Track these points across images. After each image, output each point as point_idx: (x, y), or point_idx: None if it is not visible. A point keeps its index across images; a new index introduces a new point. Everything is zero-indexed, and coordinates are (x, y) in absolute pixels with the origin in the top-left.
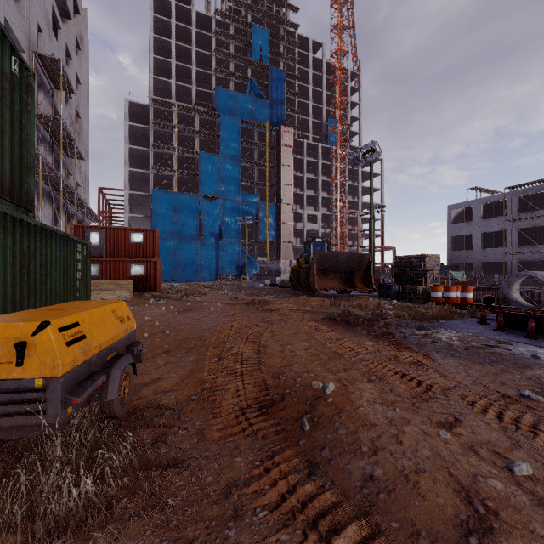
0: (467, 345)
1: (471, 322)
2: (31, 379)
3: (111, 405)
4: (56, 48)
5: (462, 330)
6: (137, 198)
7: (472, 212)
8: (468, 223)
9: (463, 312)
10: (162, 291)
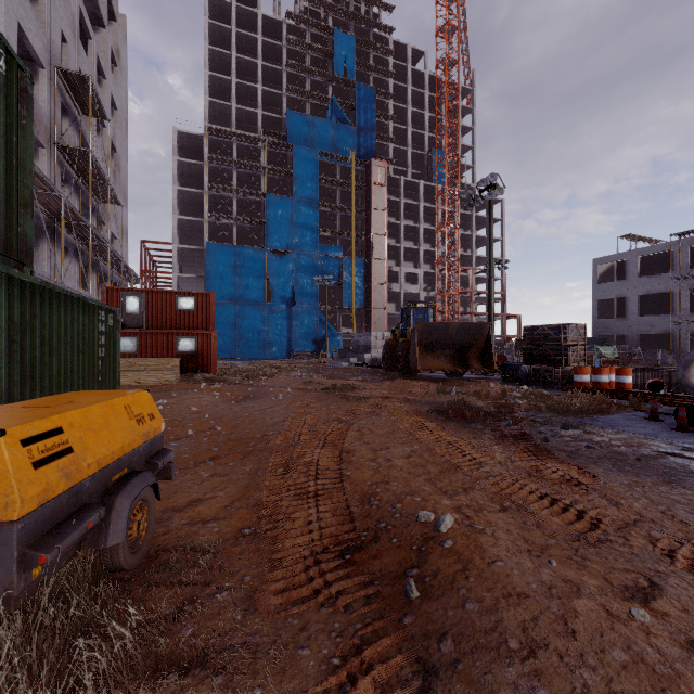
0: (639, 453)
1: (636, 418)
2: None
3: (115, 553)
4: (85, 64)
5: (626, 429)
6: (188, 253)
7: (625, 267)
8: (620, 283)
9: (622, 402)
10: (218, 373)
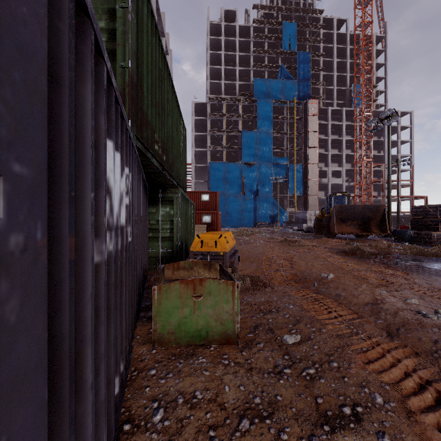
0: None
1: None
2: (219, 252)
3: (235, 269)
4: None
5: None
6: (199, 169)
7: None
8: None
9: None
10: None
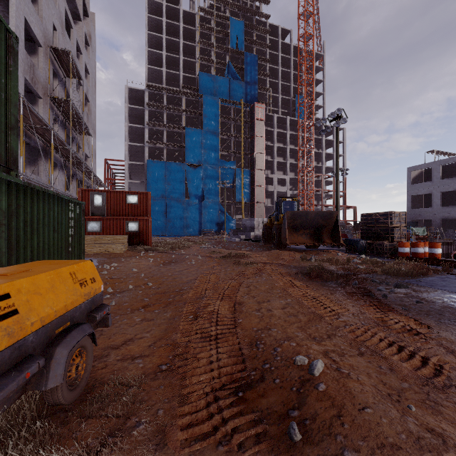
0: None
1: (449, 279)
2: None
3: (55, 393)
4: (68, 44)
5: (444, 288)
6: (135, 167)
7: (430, 173)
8: (427, 184)
9: (436, 268)
10: (152, 245)
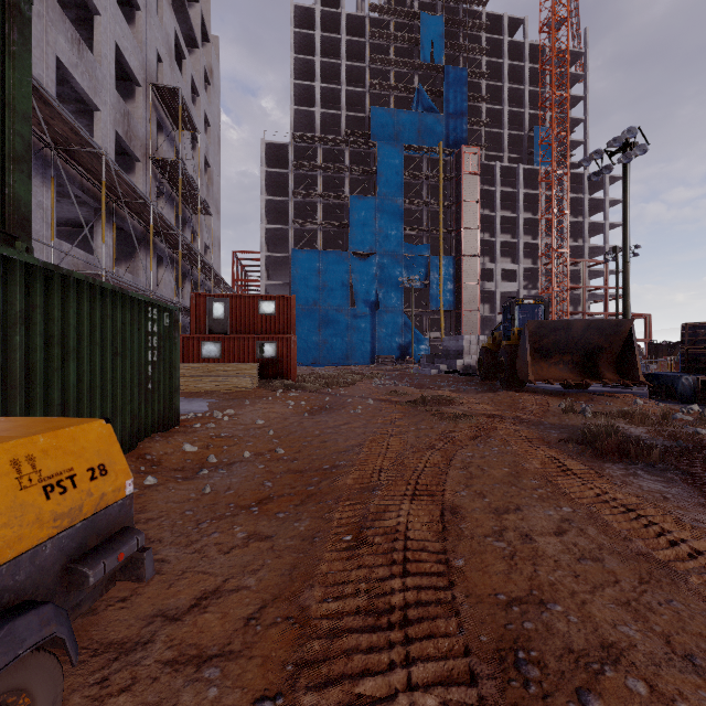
0: None
1: None
2: None
3: None
4: (180, 82)
5: None
6: (275, 261)
7: None
8: None
9: None
10: (297, 379)
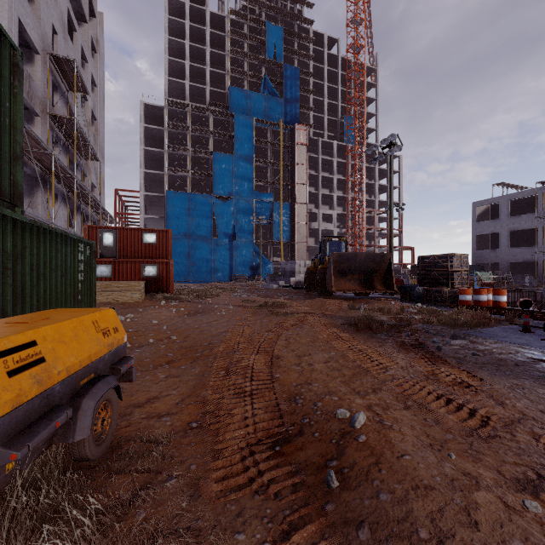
0: (516, 359)
1: (511, 330)
2: None
3: (82, 446)
4: (72, 51)
5: (504, 339)
6: (152, 199)
7: (498, 209)
8: (494, 221)
9: (499, 317)
10: (174, 293)
